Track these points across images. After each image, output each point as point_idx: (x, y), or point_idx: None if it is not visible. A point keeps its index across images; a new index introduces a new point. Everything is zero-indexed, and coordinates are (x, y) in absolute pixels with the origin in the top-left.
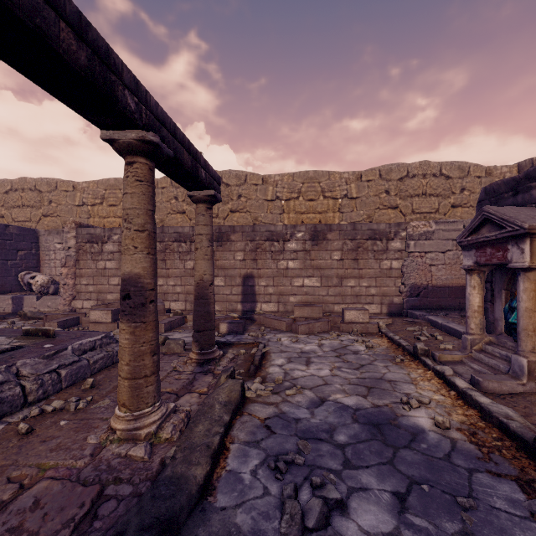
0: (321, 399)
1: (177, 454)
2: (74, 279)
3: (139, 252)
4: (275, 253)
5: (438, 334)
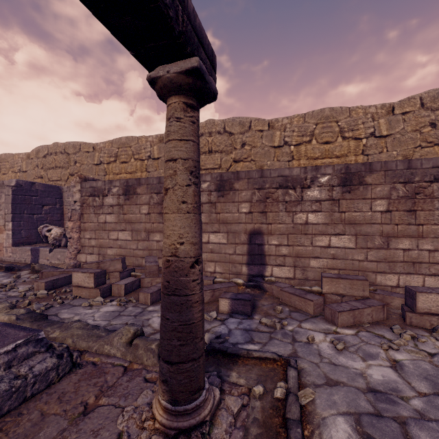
0: None
1: None
2: (79, 233)
3: None
4: (290, 203)
5: None
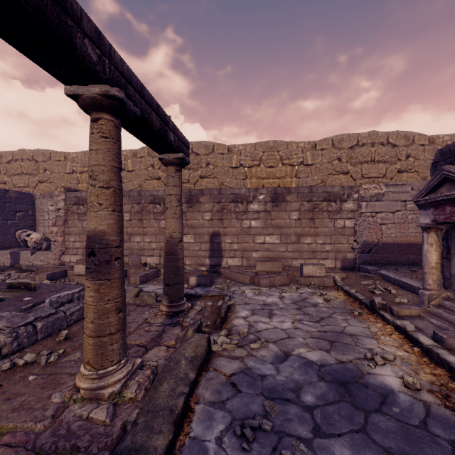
0: (285, 353)
1: (139, 418)
2: (63, 236)
3: (104, 209)
4: (239, 213)
5: (392, 288)
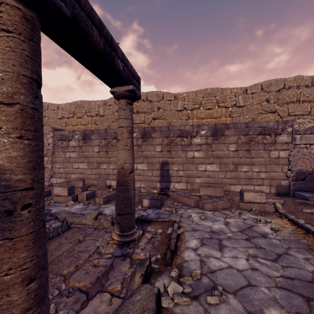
0: None
1: None
2: (52, 164)
3: (3, 135)
4: (184, 146)
5: None
